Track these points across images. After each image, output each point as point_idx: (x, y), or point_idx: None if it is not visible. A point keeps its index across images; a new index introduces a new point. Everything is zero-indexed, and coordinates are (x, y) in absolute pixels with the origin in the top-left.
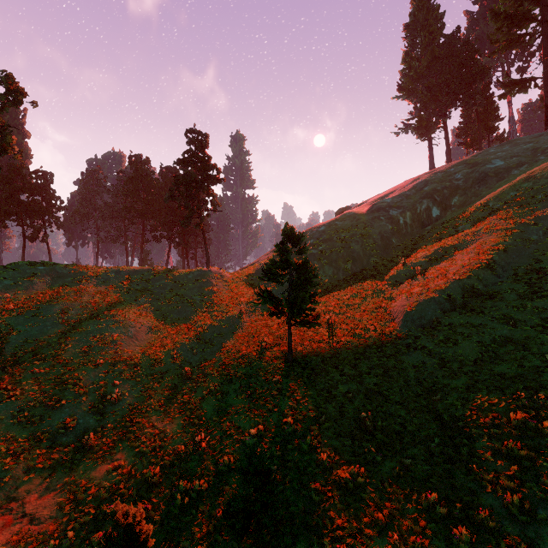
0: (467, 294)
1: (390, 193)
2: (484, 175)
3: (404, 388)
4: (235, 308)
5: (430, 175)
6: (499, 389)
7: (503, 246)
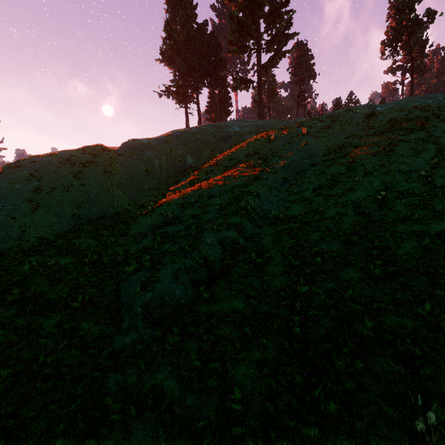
0: (228, 252)
1: None
2: (227, 134)
3: None
4: None
5: (186, 128)
6: None
7: (256, 191)
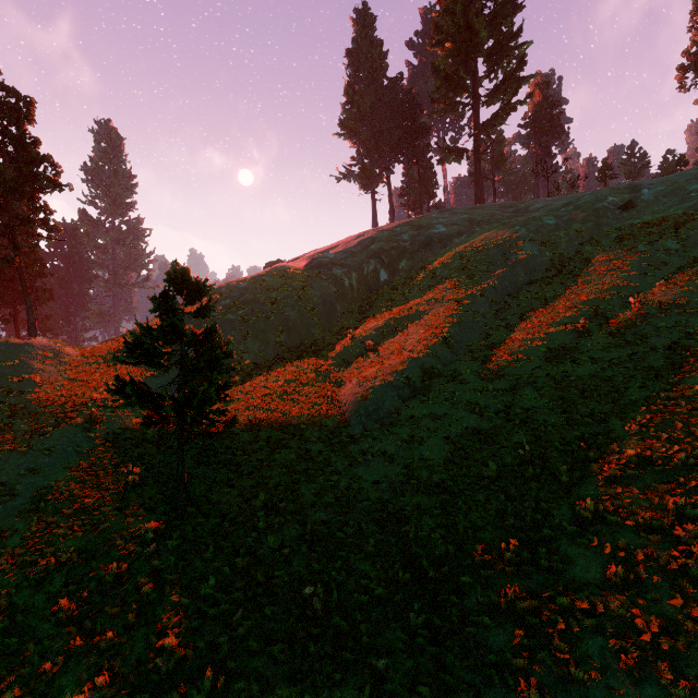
0: (427, 375)
1: (332, 247)
2: (429, 239)
3: (364, 519)
4: (79, 413)
5: (376, 232)
6: (480, 504)
7: (457, 318)
